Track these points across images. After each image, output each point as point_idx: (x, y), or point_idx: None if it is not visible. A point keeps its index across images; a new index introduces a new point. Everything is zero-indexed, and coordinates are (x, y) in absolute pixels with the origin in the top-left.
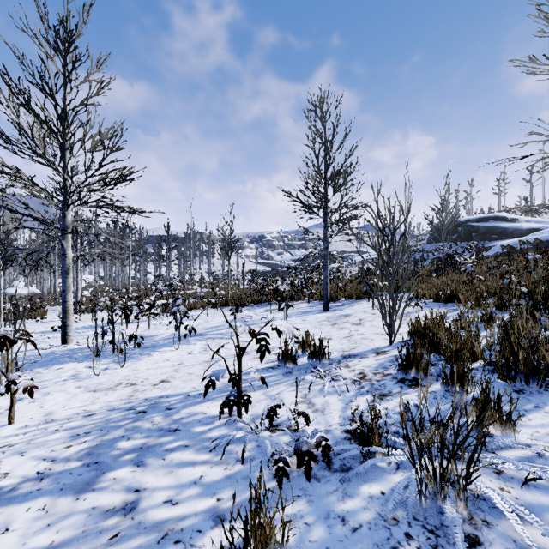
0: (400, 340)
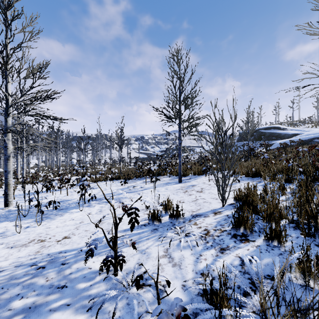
0: (228, 203)
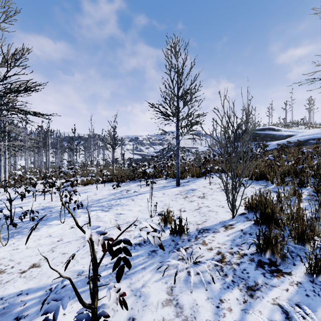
0: (238, 213)
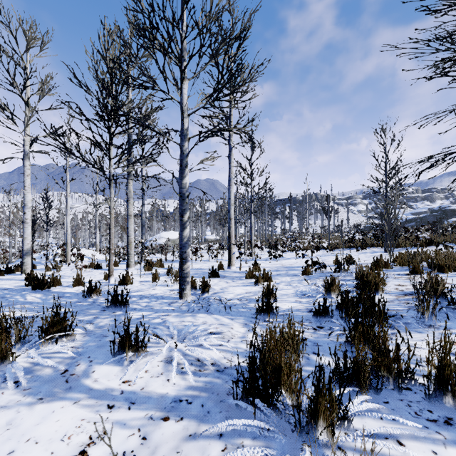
0: None
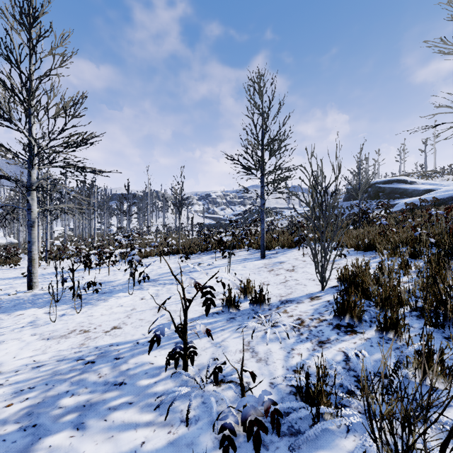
0: (330, 286)
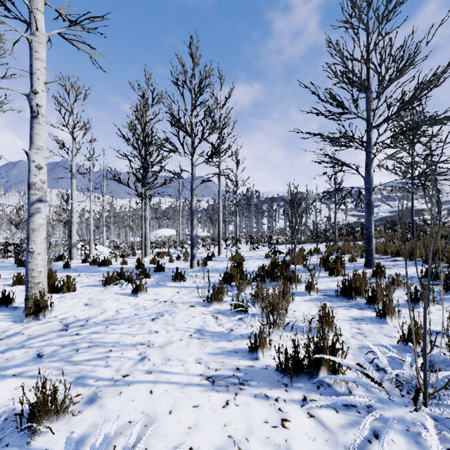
0: None
